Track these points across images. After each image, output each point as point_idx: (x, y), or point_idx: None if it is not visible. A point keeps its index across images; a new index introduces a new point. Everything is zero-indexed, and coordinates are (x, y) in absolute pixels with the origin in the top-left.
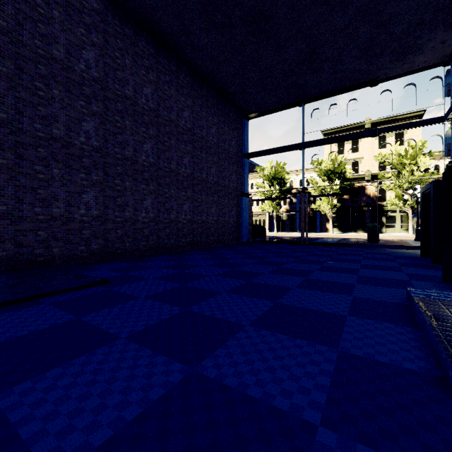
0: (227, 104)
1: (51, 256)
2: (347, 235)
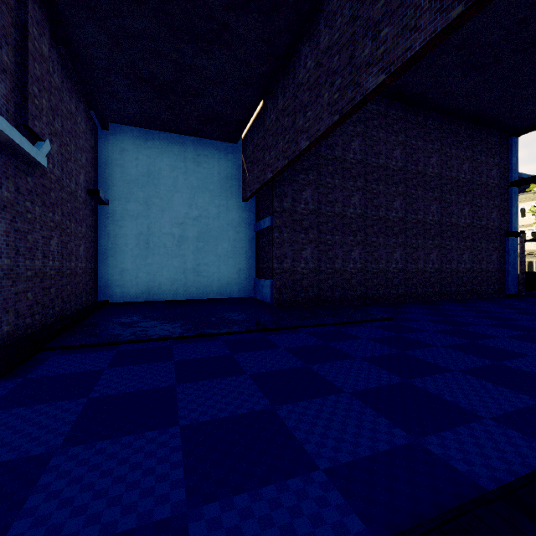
0: (484, 129)
1: (334, 298)
2: None
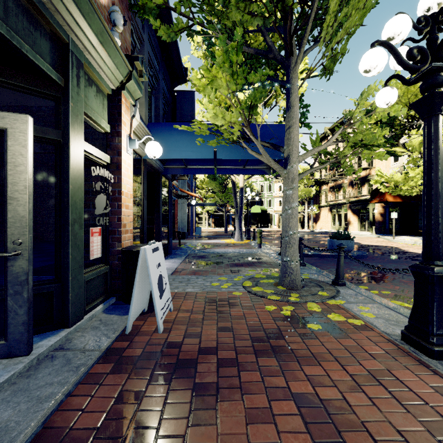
0: None
1: None
2: None
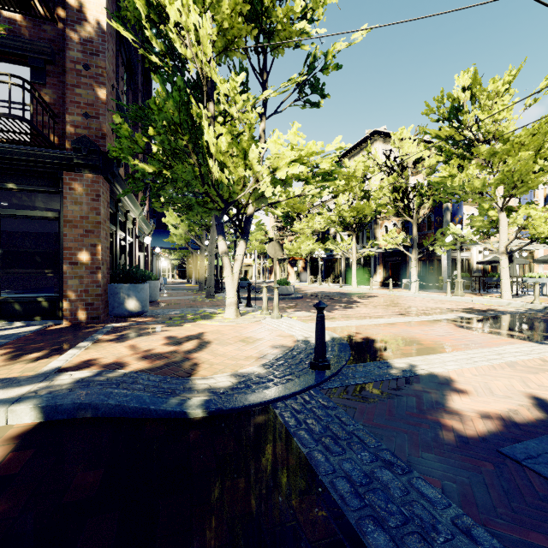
0: None
1: None
2: None
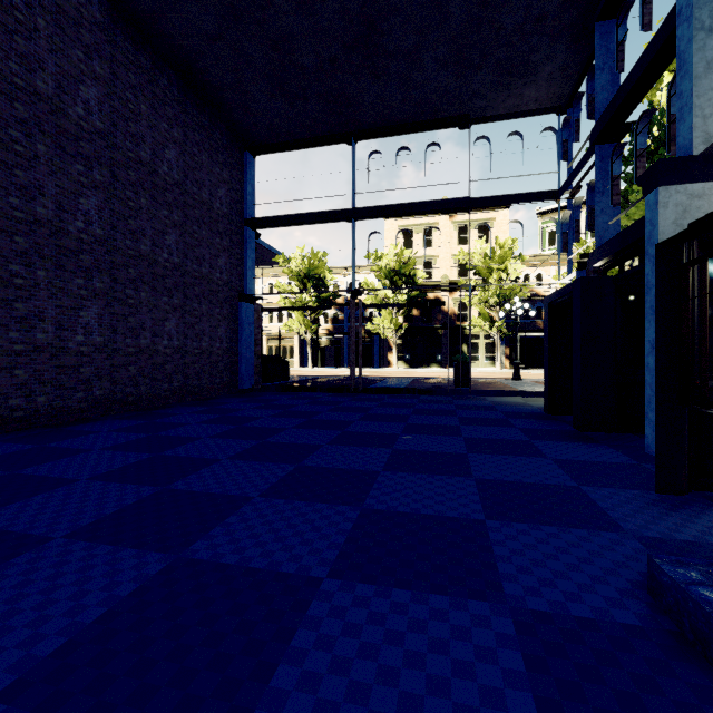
0: (206, 110)
1: None
2: (419, 372)
